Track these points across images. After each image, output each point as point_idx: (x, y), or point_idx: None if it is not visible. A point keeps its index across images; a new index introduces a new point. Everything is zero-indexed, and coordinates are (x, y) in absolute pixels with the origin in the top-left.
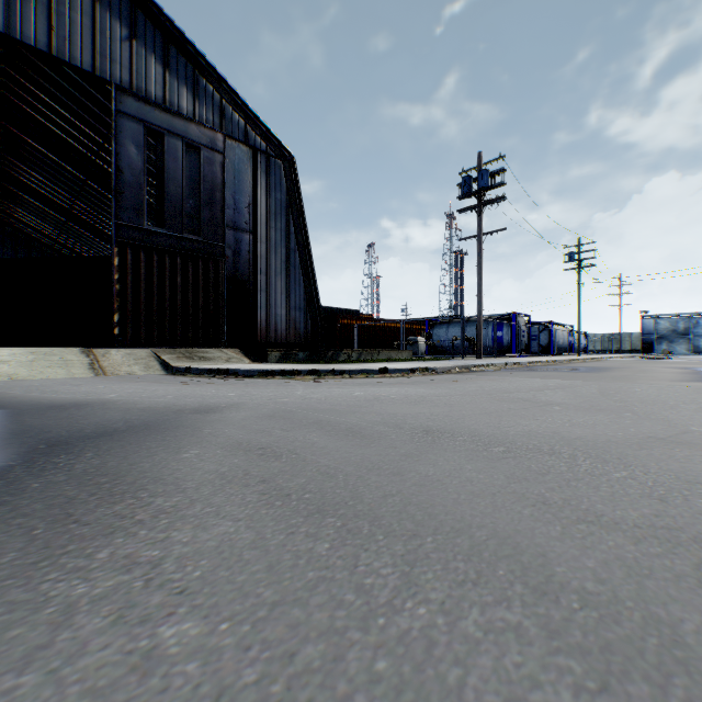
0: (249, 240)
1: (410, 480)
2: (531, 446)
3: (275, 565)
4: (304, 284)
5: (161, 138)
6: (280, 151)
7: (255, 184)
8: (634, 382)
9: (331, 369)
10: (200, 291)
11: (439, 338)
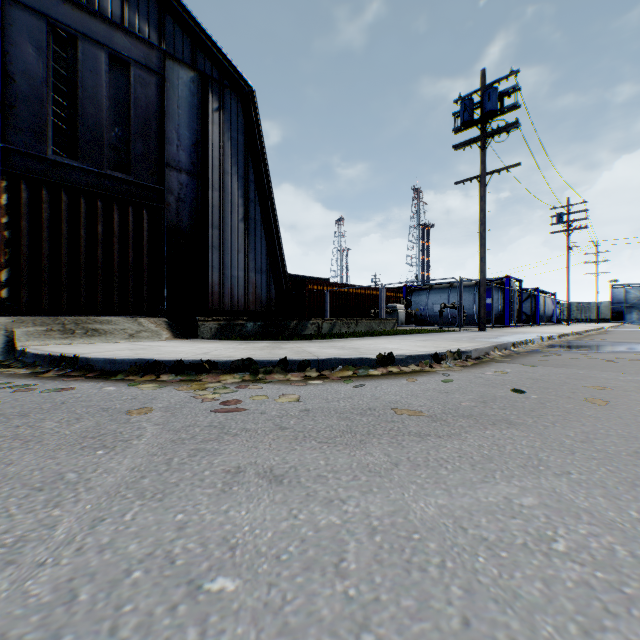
0: (197, 185)
1: None
2: None
3: None
4: (266, 242)
5: (75, 44)
6: (236, 83)
7: (204, 118)
8: None
9: (281, 358)
10: (130, 244)
11: (418, 306)
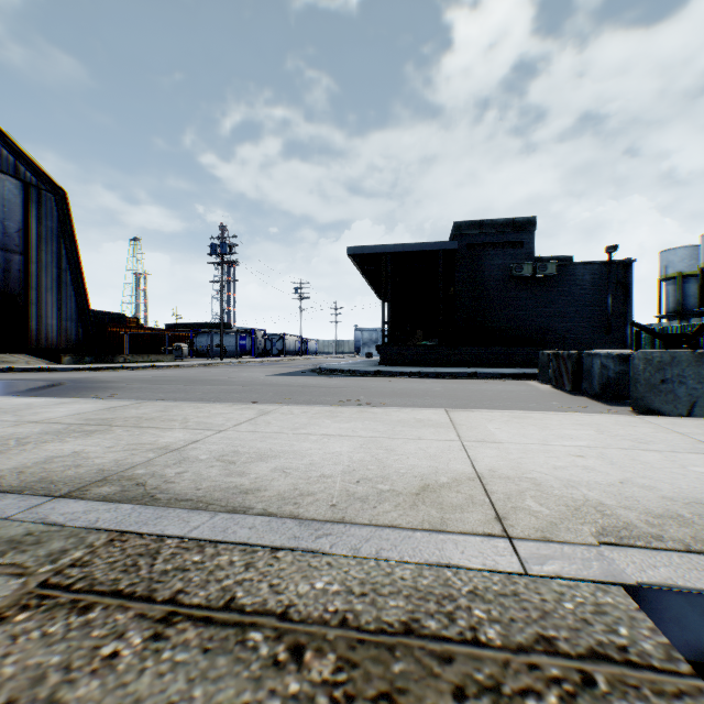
0: (21, 260)
1: (158, 379)
2: (186, 377)
3: (141, 381)
4: (77, 299)
5: None
6: (52, 186)
7: (27, 213)
8: (263, 368)
9: (122, 366)
10: None
11: (201, 344)
